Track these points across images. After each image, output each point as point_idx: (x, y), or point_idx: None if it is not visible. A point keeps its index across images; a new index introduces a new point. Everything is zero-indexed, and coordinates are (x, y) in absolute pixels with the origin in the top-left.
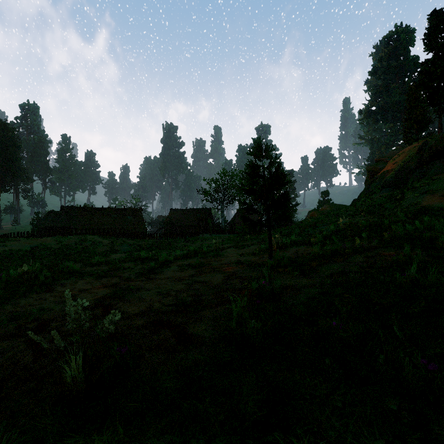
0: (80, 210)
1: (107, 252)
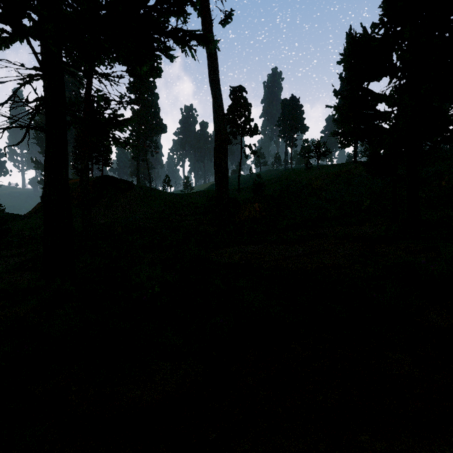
0: None
1: None
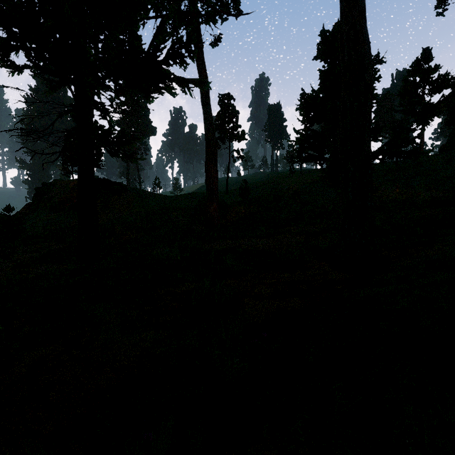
0: None
1: None
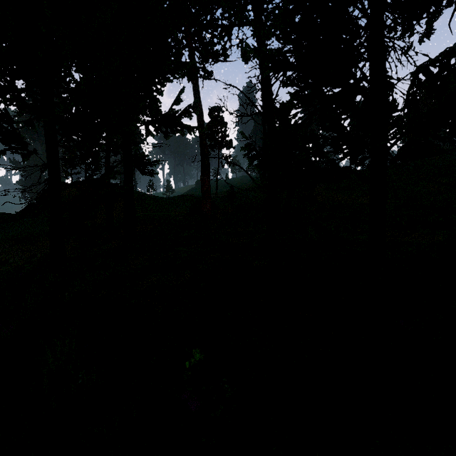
0: None
1: None
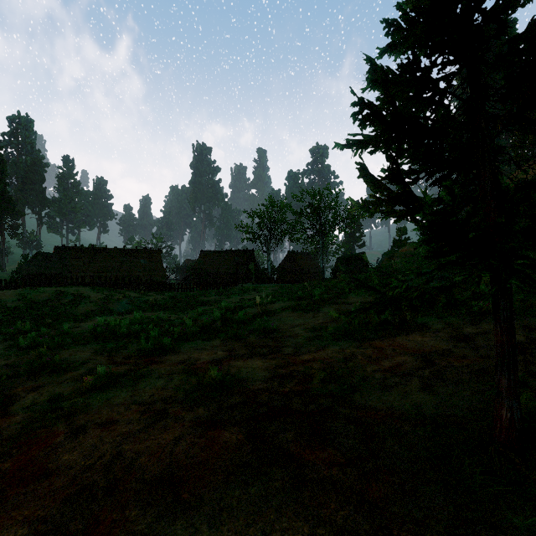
0: (75, 251)
1: (89, 315)
